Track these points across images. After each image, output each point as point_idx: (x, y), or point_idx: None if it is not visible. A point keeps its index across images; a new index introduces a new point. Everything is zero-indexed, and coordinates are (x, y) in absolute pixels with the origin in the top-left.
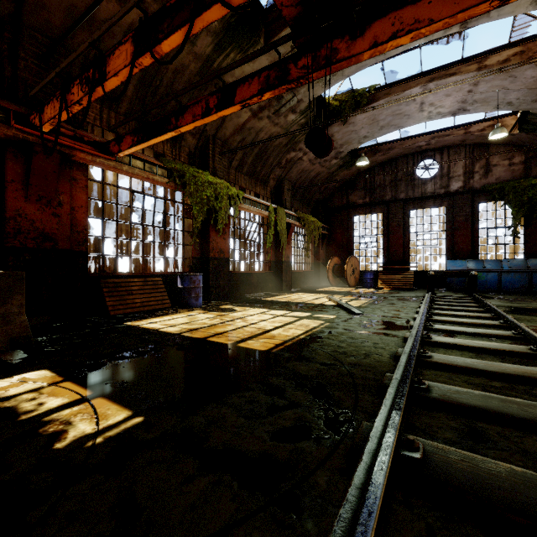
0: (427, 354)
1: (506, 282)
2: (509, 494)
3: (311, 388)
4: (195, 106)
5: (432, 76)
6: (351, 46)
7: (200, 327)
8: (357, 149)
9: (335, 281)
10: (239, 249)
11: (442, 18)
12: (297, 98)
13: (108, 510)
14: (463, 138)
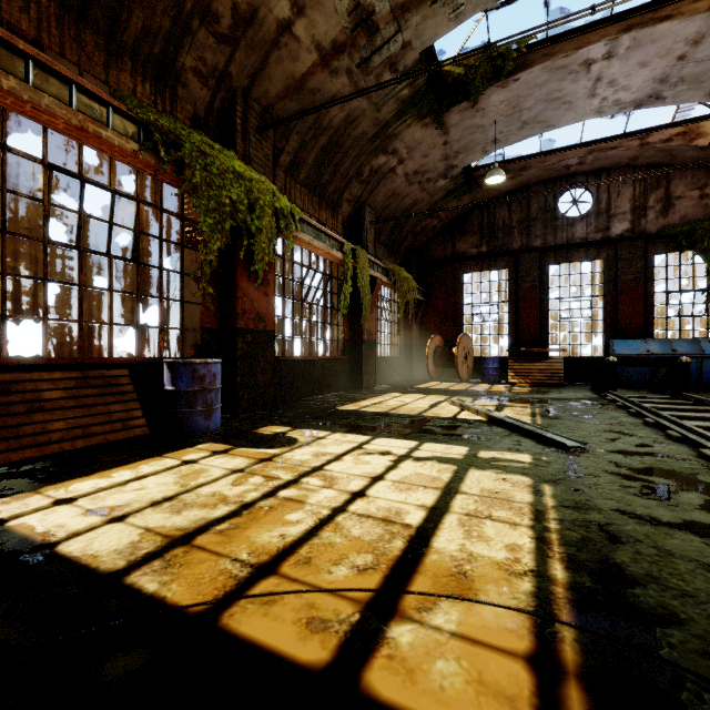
0: None
1: (709, 373)
2: None
3: None
4: None
5: (629, 22)
6: None
7: (206, 523)
8: (471, 169)
9: (436, 373)
10: (292, 317)
11: None
12: (402, 38)
13: None
14: (635, 154)
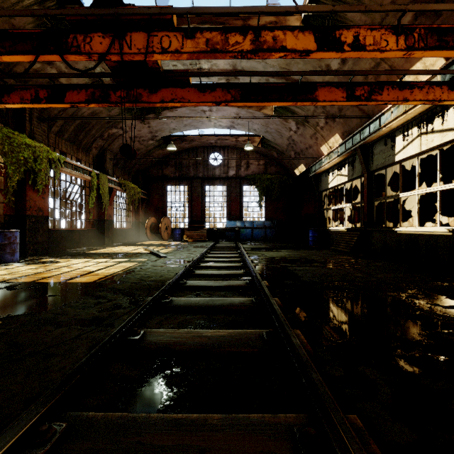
0: (193, 271)
1: (255, 234)
2: (196, 303)
3: (124, 293)
4: (24, 91)
5: None
6: (150, 96)
7: (25, 275)
8: (169, 135)
9: (152, 236)
10: (60, 208)
11: (194, 102)
12: None
13: (2, 348)
14: (235, 144)
